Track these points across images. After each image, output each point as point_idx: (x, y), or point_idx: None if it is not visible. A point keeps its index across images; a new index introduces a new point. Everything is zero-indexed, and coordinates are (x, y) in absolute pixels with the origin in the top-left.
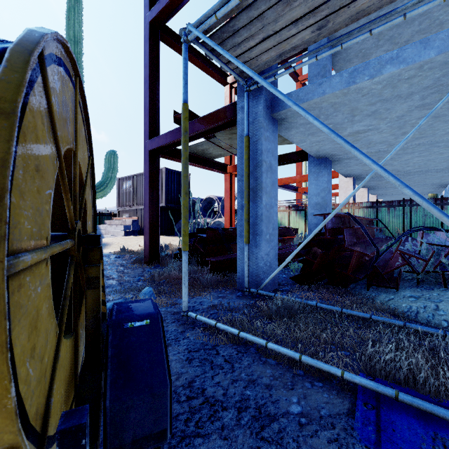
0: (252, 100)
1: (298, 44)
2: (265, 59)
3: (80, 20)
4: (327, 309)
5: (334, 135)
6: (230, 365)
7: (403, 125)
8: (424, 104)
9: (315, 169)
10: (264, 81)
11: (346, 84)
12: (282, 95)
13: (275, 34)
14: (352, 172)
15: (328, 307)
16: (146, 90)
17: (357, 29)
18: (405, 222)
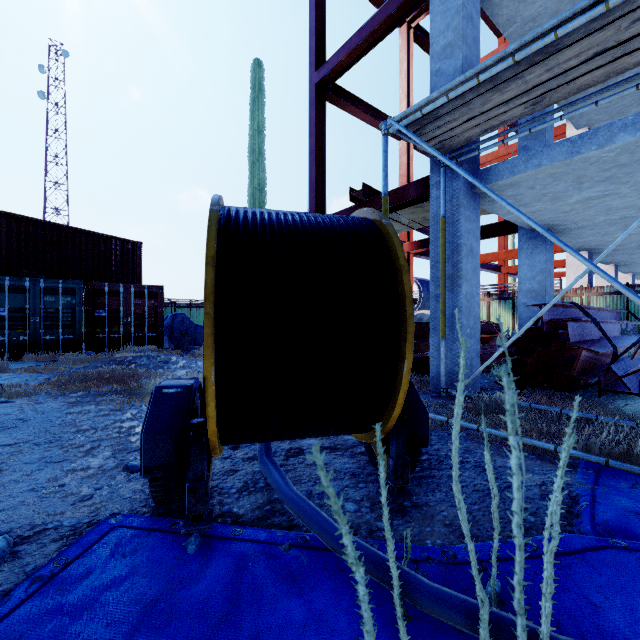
0: (450, 176)
1: (508, 119)
2: (468, 136)
3: (262, 109)
4: (544, 409)
5: (548, 235)
6: (444, 441)
7: None
8: None
9: (528, 244)
10: (475, 181)
11: (568, 155)
12: (495, 196)
13: (481, 114)
14: (586, 245)
15: (545, 408)
16: (311, 163)
17: (580, 100)
18: None
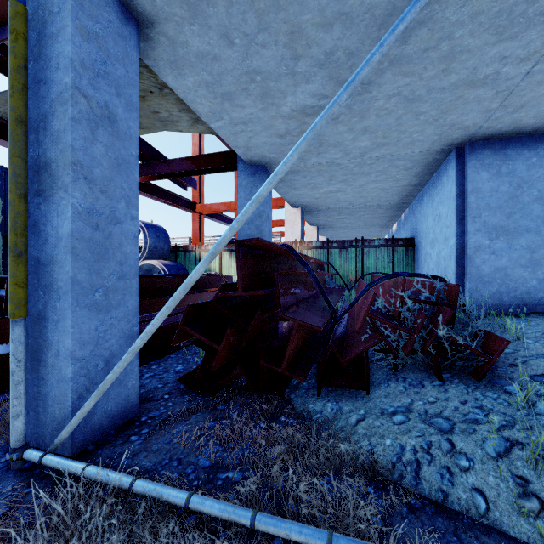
0: None
1: None
2: None
3: None
4: (216, 516)
5: None
6: None
7: (367, 111)
8: (402, 58)
9: (247, 182)
10: None
11: None
12: None
13: None
14: (300, 200)
15: (218, 512)
16: None
17: None
18: (357, 267)
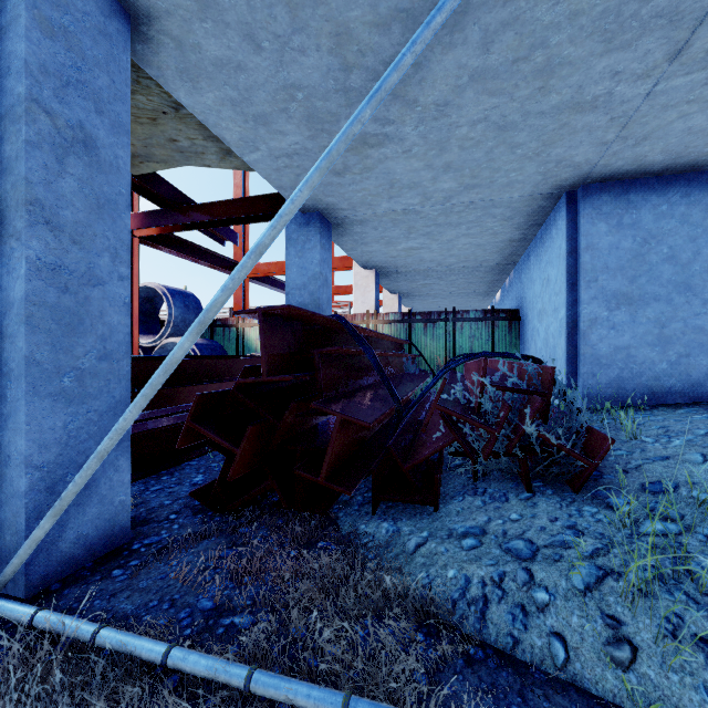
0: None
1: None
2: None
3: None
4: (202, 676)
5: None
6: None
7: (447, 141)
8: (485, 72)
9: (298, 234)
10: None
11: None
12: None
13: None
14: (372, 259)
15: (204, 671)
16: None
17: None
18: (447, 346)
